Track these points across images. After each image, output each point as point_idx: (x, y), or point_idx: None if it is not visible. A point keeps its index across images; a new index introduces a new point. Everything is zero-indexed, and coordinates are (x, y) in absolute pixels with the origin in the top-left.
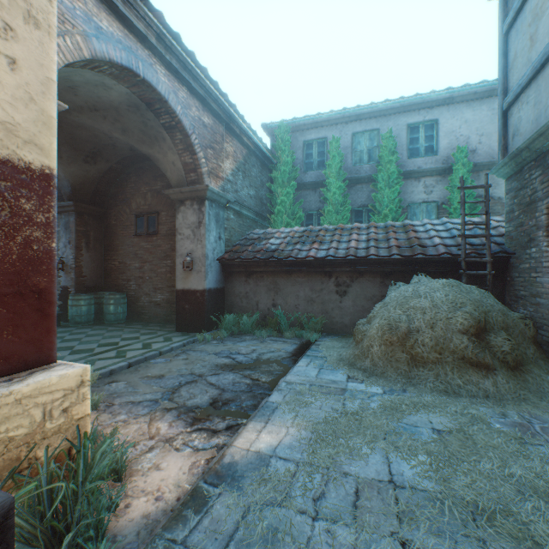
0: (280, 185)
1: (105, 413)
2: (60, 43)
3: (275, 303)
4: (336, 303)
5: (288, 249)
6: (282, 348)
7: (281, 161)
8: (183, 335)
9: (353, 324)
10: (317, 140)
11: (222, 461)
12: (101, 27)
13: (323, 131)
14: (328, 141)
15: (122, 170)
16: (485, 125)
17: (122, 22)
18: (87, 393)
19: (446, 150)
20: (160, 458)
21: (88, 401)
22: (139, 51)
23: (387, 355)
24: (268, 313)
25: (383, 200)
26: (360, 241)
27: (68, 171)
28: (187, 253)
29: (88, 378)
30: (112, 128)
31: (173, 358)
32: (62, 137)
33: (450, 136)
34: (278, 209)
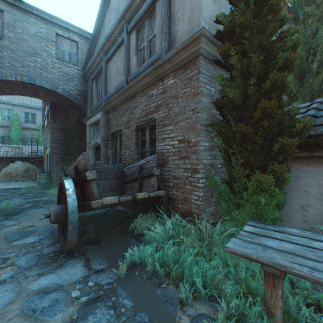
0: None
1: None
2: None
3: None
4: None
5: None
6: None
7: None
8: None
9: None
10: None
11: None
12: None
13: None
14: None
15: None
16: None
17: None
18: None
19: (39, 123)
20: None
21: None
22: None
23: (5, 178)
24: None
25: (13, 136)
26: (2, 151)
27: None
28: None
29: None
30: None
31: None
32: None
33: (40, 120)
34: None
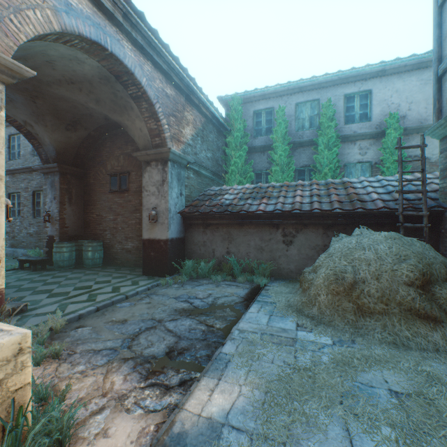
0: (233, 149)
1: (65, 362)
2: (30, 15)
3: (229, 251)
4: (283, 251)
5: (240, 203)
6: (235, 293)
7: (234, 128)
8: (148, 279)
9: (298, 270)
10: (265, 109)
11: (171, 431)
12: (71, 3)
13: (271, 102)
14: (275, 110)
15: (99, 136)
16: (414, 94)
17: (91, 1)
18: (26, 360)
19: (379, 116)
20: (110, 421)
21: (29, 369)
22: (107, 27)
23: (334, 304)
24: (222, 259)
25: (323, 160)
26: (304, 196)
27: (52, 138)
28: (152, 207)
29: (29, 345)
30: (87, 99)
31: (137, 302)
32: (45, 108)
33: (383, 104)
34: (231, 169)
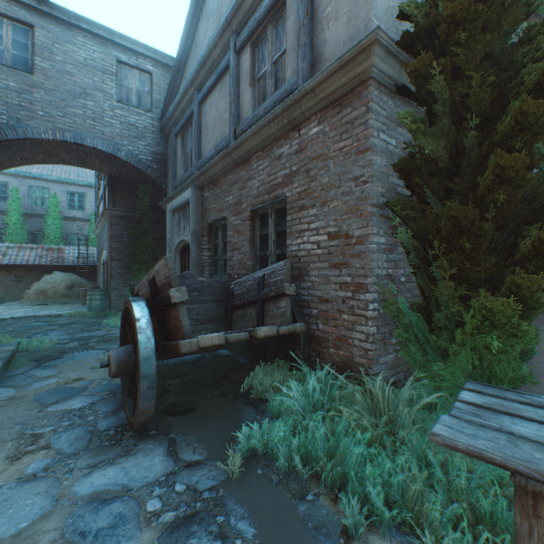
0: None
1: None
2: None
3: None
4: (16, 286)
5: None
6: None
7: None
8: None
9: None
10: (0, 182)
11: None
12: None
13: (6, 178)
14: (11, 189)
15: None
16: None
17: None
18: None
19: (90, 210)
20: None
21: None
22: None
23: (38, 298)
24: None
25: (50, 231)
26: (32, 255)
27: None
28: None
29: None
30: None
31: None
32: None
33: (92, 204)
34: None
